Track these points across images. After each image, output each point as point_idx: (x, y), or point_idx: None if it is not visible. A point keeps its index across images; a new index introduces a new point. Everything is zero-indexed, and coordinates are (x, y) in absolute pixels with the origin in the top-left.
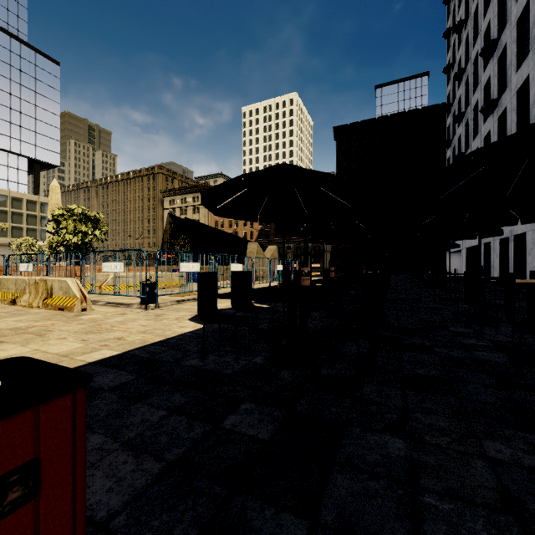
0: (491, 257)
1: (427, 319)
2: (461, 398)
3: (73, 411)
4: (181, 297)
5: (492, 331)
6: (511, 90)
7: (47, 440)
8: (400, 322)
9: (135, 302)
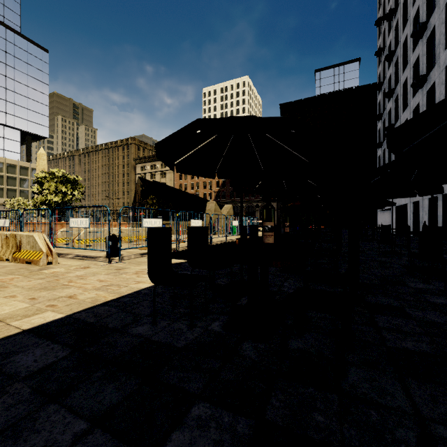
0: (419, 214)
1: (381, 273)
2: None
3: None
4: (146, 250)
5: None
6: (439, 66)
7: None
8: None
9: (102, 255)
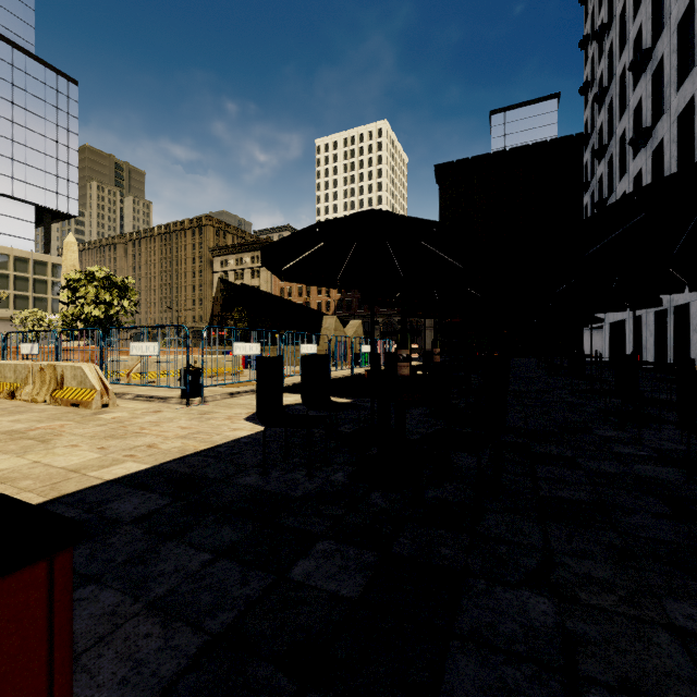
0: (642, 336)
1: (564, 419)
2: (623, 533)
3: (48, 588)
4: (236, 388)
5: (654, 435)
6: (669, 116)
7: (0, 640)
8: (529, 422)
9: (174, 395)
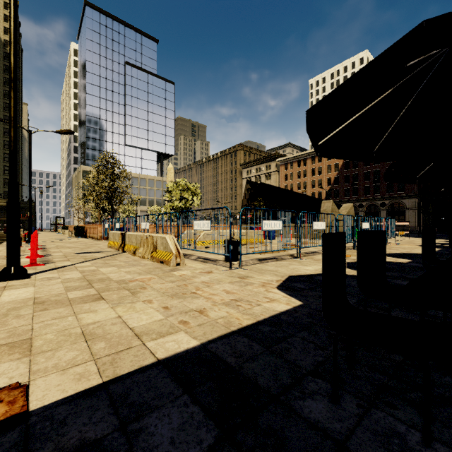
0: None
1: None
2: None
3: None
4: (261, 254)
5: None
6: None
7: None
8: None
9: (221, 258)
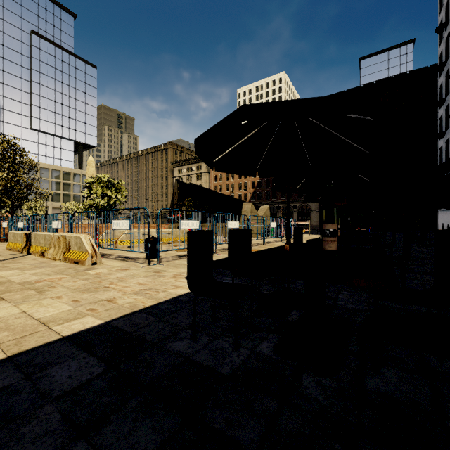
0: None
1: None
2: None
3: None
4: (183, 252)
5: None
6: None
7: None
8: None
9: (142, 256)
